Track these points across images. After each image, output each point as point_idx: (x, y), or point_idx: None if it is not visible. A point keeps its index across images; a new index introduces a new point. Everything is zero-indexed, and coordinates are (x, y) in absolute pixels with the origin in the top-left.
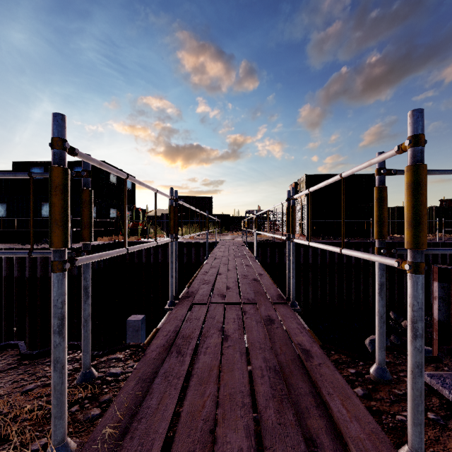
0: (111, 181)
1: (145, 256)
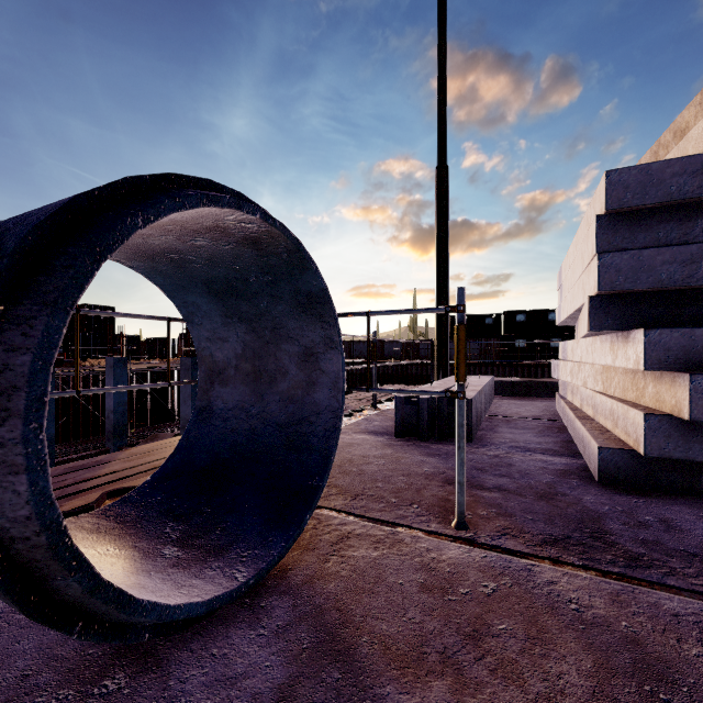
0: None
1: None
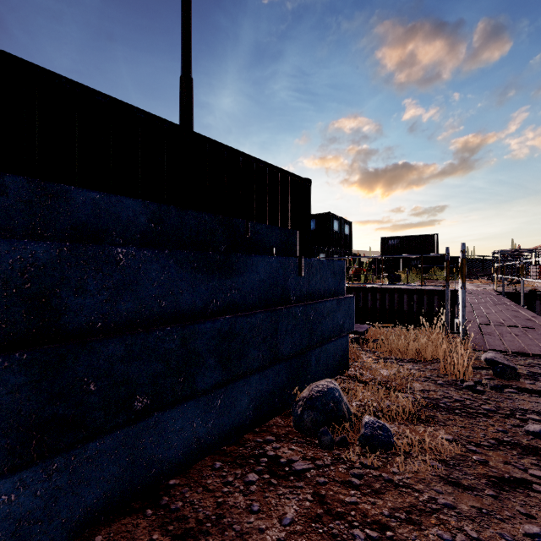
0: (334, 230)
1: (371, 301)
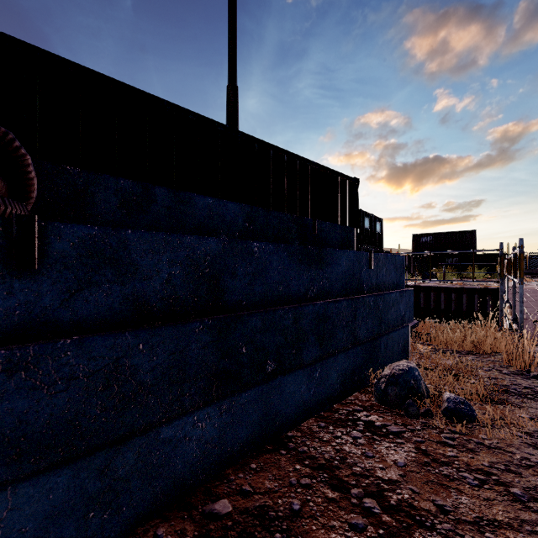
0: (365, 227)
1: None
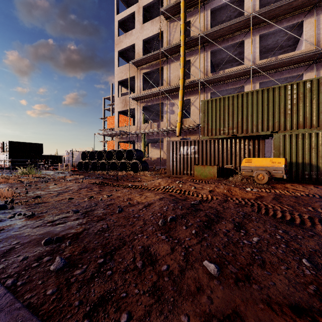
0: None
1: None
